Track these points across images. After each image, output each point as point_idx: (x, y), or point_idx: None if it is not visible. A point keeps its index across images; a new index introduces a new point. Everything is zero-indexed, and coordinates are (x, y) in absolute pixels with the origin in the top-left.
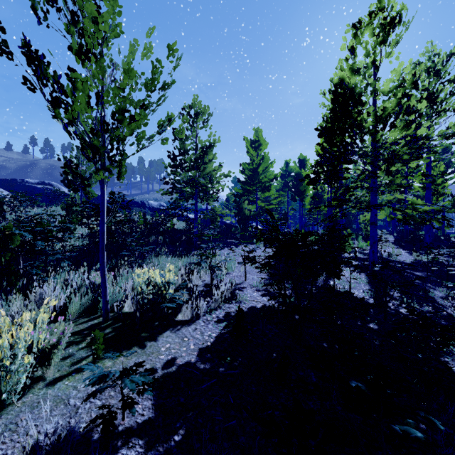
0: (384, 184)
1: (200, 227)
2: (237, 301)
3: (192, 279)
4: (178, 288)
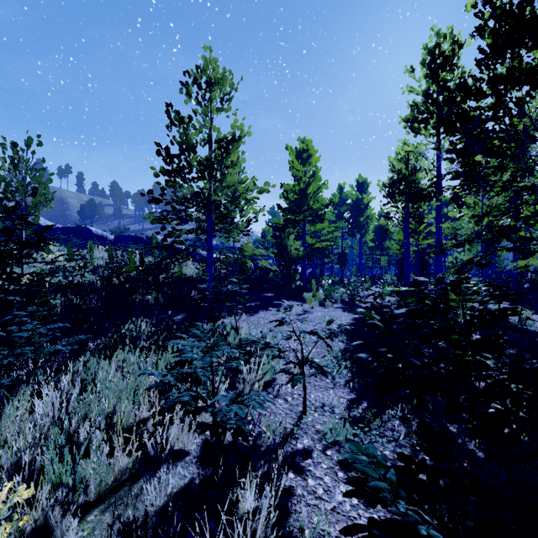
0: None
1: (224, 272)
2: None
3: (168, 435)
4: (115, 484)
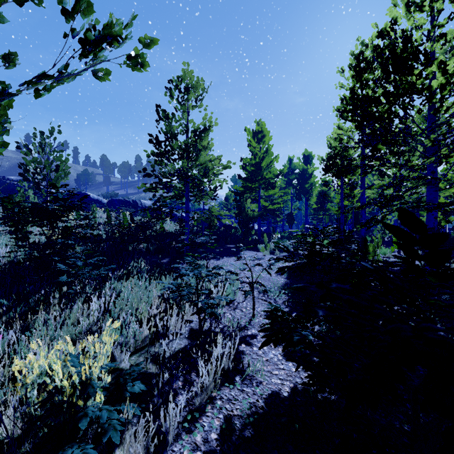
0: (442, 175)
1: (195, 229)
2: (243, 378)
3: (169, 323)
4: (142, 345)
